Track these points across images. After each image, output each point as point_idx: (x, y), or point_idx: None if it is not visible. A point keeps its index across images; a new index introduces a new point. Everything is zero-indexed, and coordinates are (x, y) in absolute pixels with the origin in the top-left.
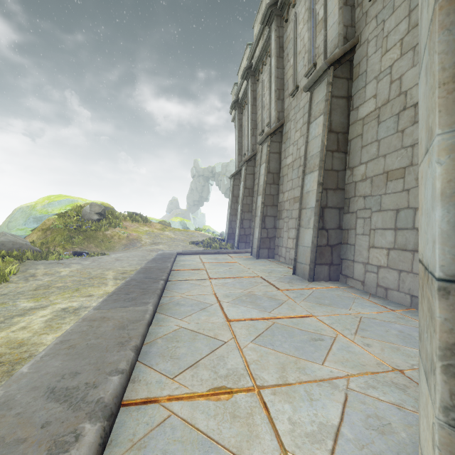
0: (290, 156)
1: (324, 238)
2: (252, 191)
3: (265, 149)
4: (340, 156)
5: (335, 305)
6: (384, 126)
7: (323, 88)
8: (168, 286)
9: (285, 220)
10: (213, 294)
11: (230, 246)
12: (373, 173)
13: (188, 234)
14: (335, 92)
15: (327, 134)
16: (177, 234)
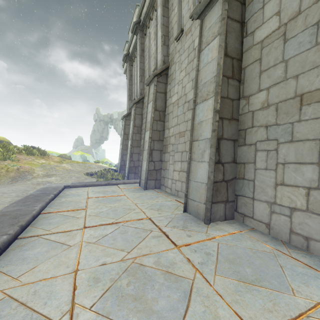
0: (175, 94)
1: (220, 173)
2: (141, 129)
3: (152, 89)
4: (234, 83)
5: (265, 281)
6: (295, 42)
7: (217, 9)
8: (5, 254)
9: (171, 153)
10: (73, 274)
11: (122, 176)
12: (279, 98)
13: (86, 165)
14: (230, 13)
15: (223, 56)
16: (74, 166)
